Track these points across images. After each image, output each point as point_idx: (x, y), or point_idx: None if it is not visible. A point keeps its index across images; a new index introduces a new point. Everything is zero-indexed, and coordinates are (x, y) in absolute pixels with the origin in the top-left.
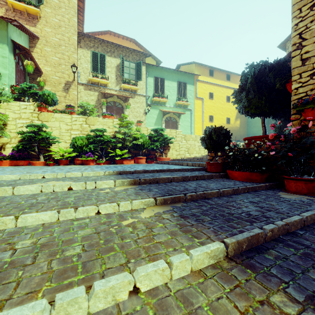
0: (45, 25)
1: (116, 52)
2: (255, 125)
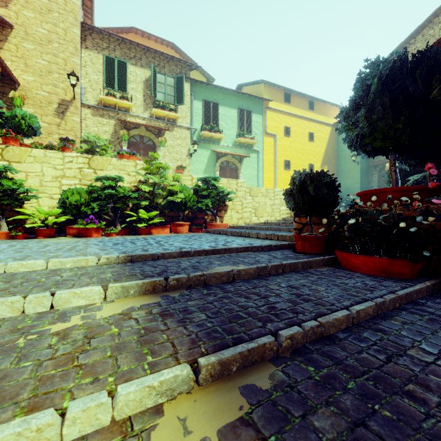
0: (23, 7)
1: (144, 59)
2: (348, 175)
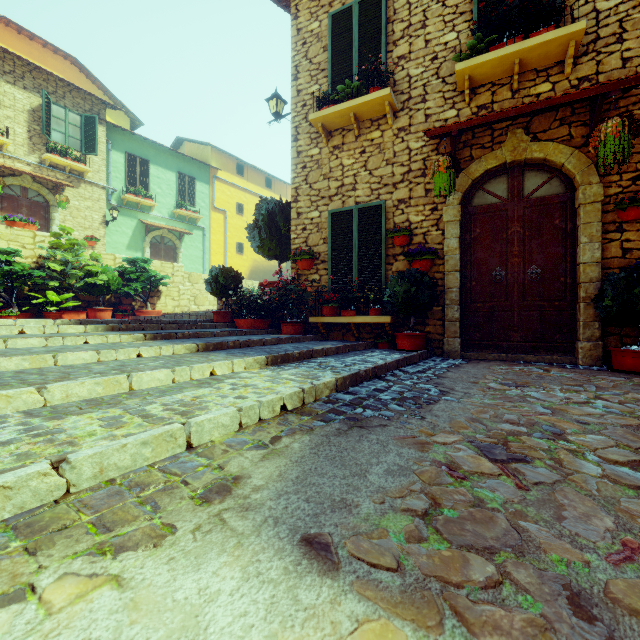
0: None
1: (29, 79)
2: None
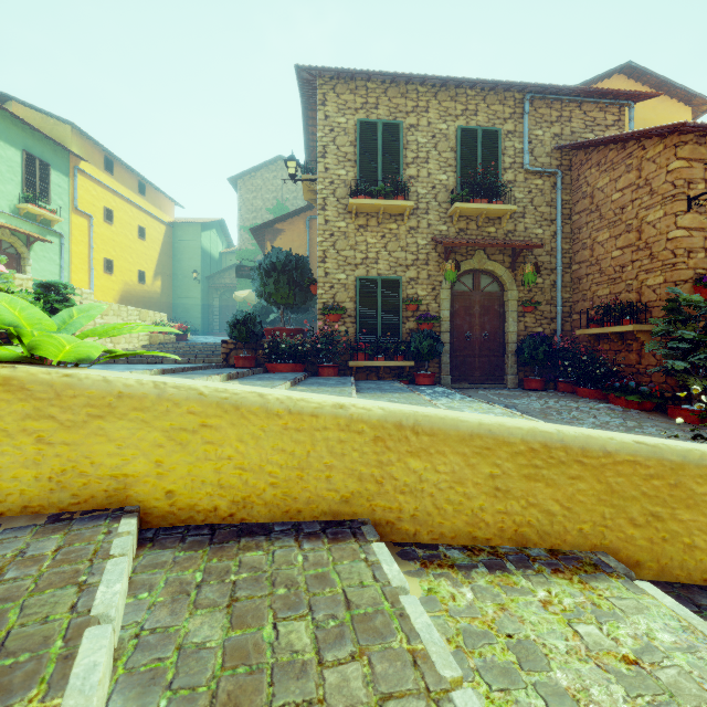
0: None
1: None
2: (188, 294)
